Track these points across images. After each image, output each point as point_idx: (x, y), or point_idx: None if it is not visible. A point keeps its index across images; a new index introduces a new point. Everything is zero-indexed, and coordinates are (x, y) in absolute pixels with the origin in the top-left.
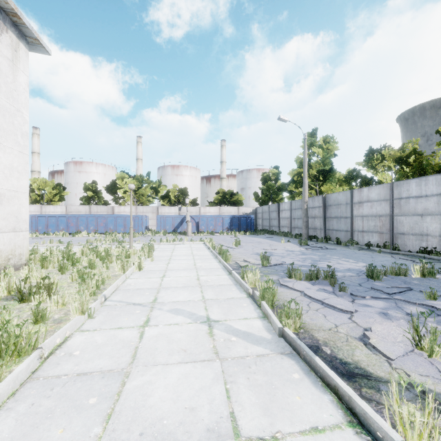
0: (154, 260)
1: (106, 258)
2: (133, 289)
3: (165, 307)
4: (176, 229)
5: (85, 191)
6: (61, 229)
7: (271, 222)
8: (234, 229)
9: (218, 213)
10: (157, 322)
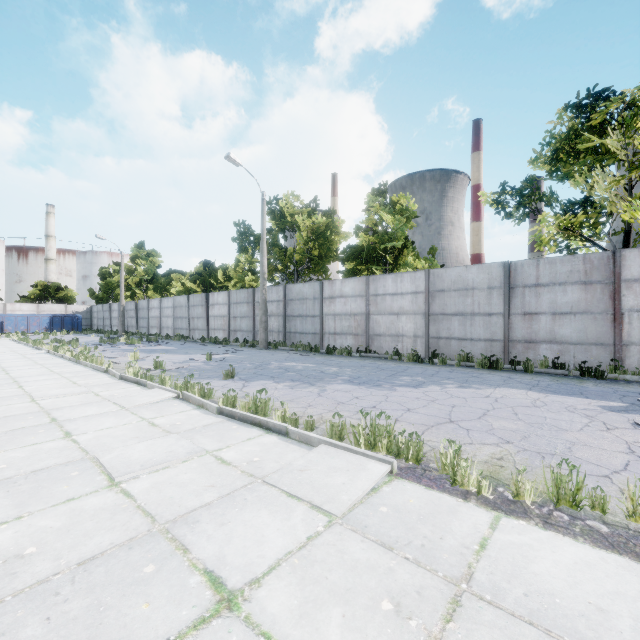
0: None
1: None
2: None
3: None
4: None
5: None
6: None
7: (105, 322)
8: (56, 329)
9: (35, 311)
10: None
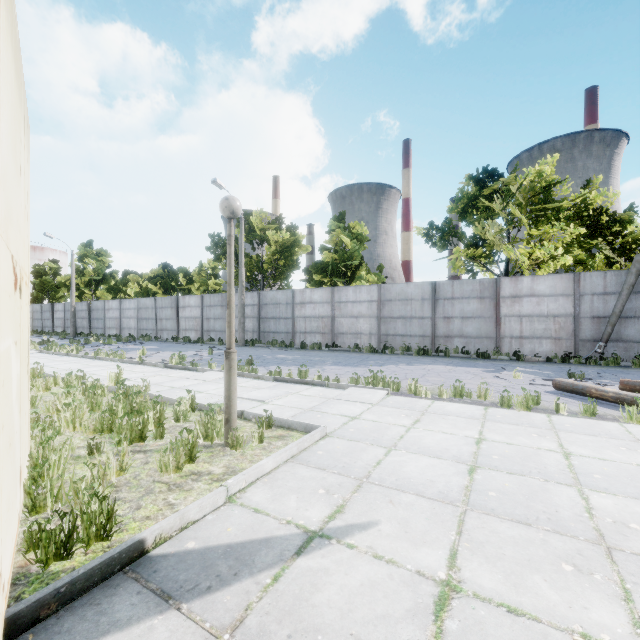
0: None
1: None
2: None
3: None
4: None
5: None
6: None
7: (44, 323)
8: None
9: None
10: None
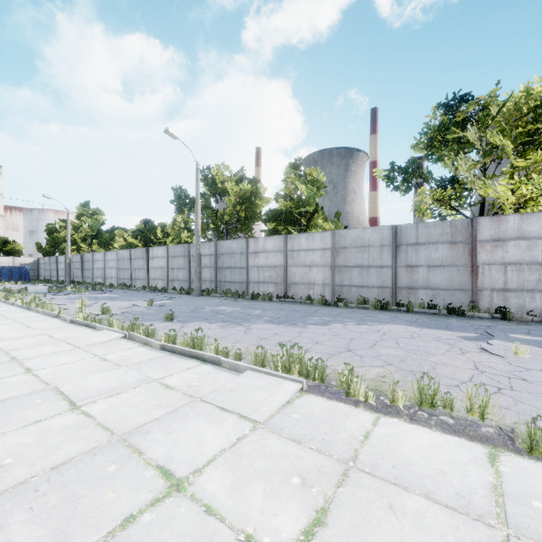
0: None
1: None
2: None
3: None
4: None
5: None
6: None
7: (51, 273)
8: (4, 280)
9: None
10: None
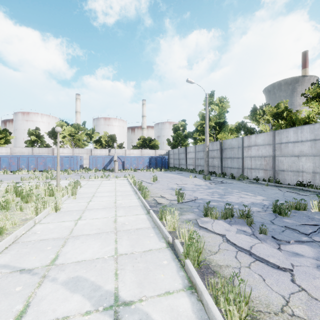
0: (76, 198)
1: (26, 198)
2: (35, 240)
3: (62, 275)
4: (105, 167)
5: (29, 136)
6: (3, 167)
7: (180, 161)
8: (152, 167)
9: (139, 154)
10: (35, 317)
